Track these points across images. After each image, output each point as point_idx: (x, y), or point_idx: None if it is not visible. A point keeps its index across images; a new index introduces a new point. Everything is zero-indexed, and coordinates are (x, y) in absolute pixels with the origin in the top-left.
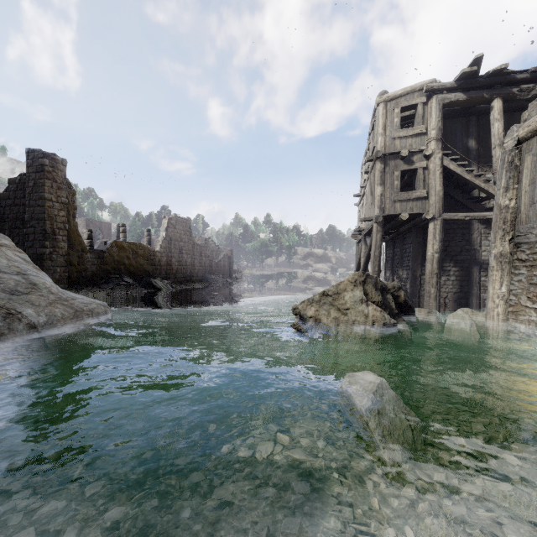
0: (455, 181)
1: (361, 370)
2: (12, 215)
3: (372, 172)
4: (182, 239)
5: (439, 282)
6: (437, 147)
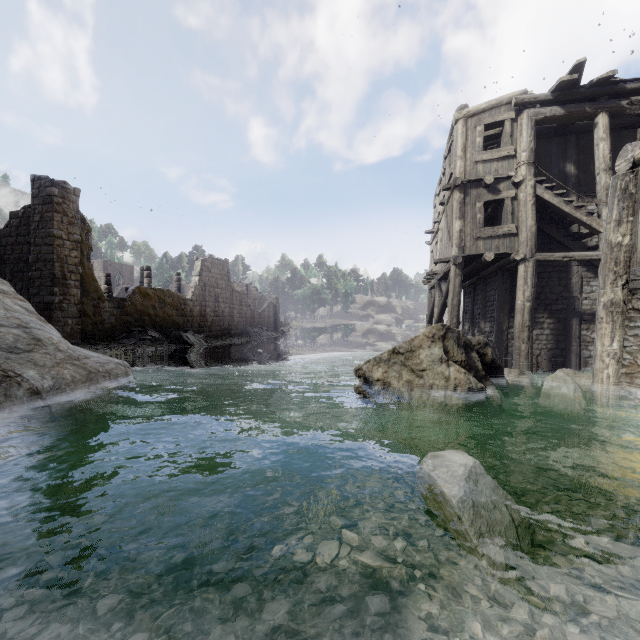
0: (550, 214)
1: (447, 449)
2: (14, 255)
3: (449, 203)
4: (218, 285)
5: (531, 336)
6: (529, 172)
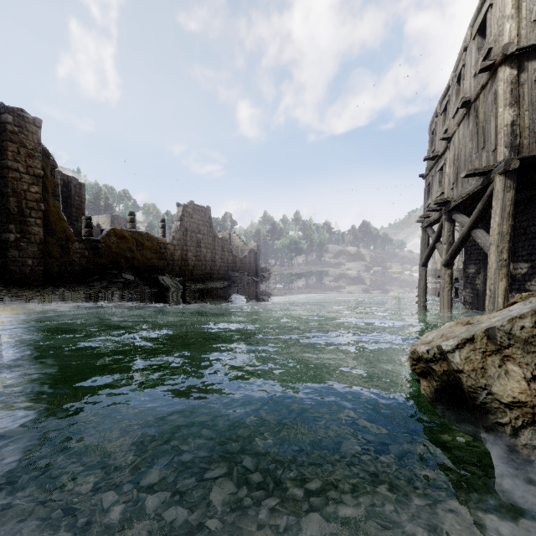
0: None
1: None
2: None
3: (483, 95)
4: (200, 231)
5: None
6: None
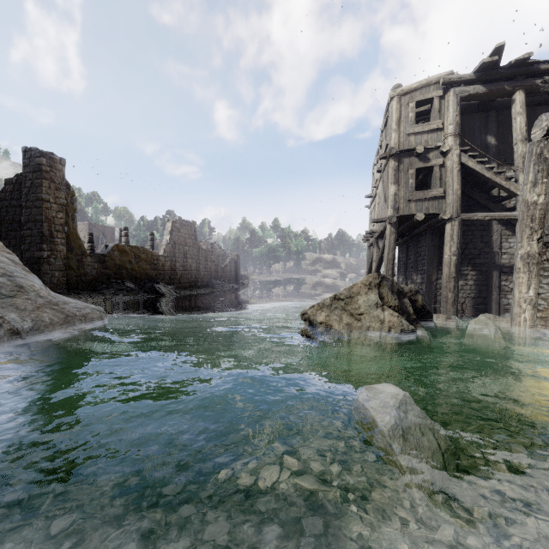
0: (473, 180)
1: (380, 382)
2: (8, 217)
3: (385, 170)
4: (187, 243)
5: (457, 286)
6: (455, 143)
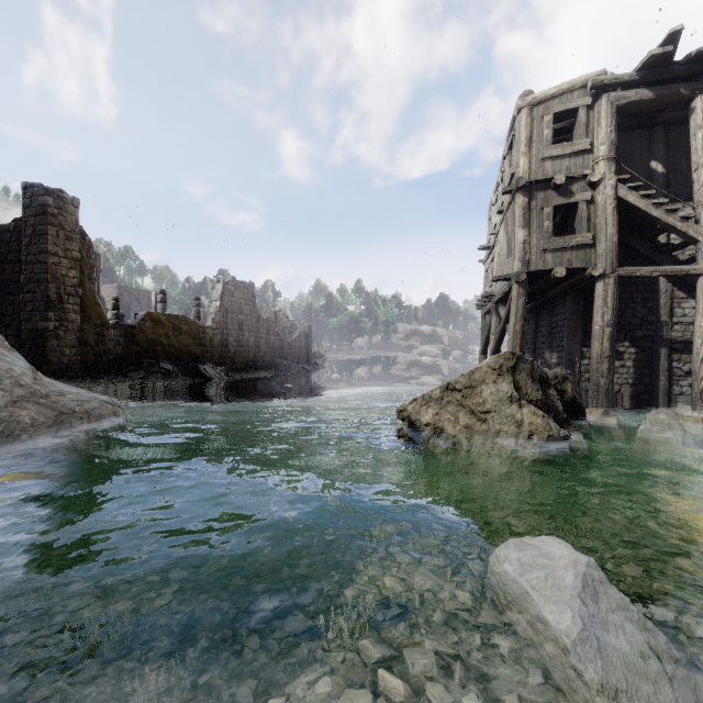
0: (633, 222)
1: (539, 538)
2: (4, 275)
3: (510, 210)
4: (242, 311)
5: (612, 369)
6: (609, 169)
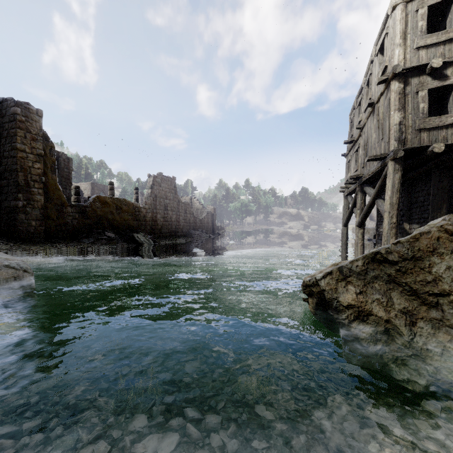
0: None
1: None
2: None
3: (382, 100)
4: (167, 197)
5: None
6: None
